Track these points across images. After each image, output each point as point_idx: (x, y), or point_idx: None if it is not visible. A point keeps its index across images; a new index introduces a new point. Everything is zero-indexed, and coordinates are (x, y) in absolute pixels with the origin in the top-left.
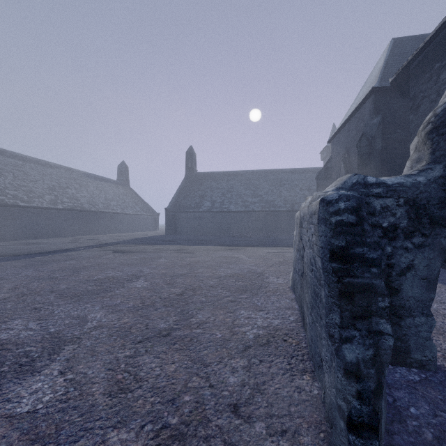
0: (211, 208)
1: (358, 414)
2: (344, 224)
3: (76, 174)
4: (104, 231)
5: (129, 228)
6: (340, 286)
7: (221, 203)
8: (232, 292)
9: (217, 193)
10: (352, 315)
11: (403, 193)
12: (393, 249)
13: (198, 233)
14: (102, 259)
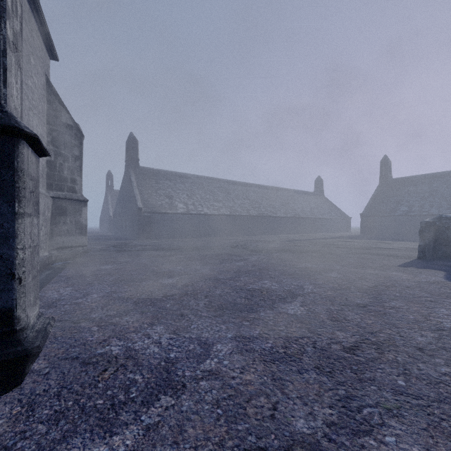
0: (408, 212)
1: (419, 250)
2: (422, 226)
3: (290, 192)
4: (311, 231)
5: (327, 230)
6: (420, 235)
7: (419, 207)
8: (409, 251)
9: (415, 197)
10: (422, 239)
11: (450, 219)
12: (448, 232)
13: (394, 234)
14: (338, 242)
